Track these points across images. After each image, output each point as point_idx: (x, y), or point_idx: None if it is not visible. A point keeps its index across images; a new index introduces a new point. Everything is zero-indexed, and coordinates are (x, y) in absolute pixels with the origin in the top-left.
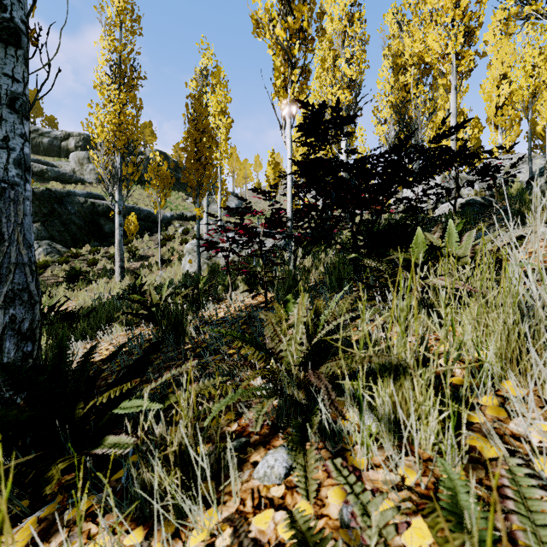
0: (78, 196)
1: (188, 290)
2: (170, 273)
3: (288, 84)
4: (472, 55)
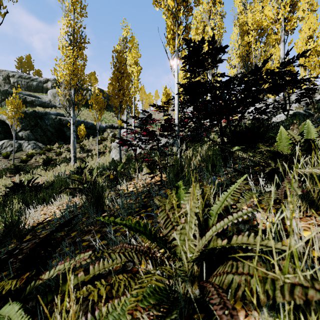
0: (51, 114)
1: (109, 172)
2: (103, 160)
3: (176, 36)
4: (295, 19)
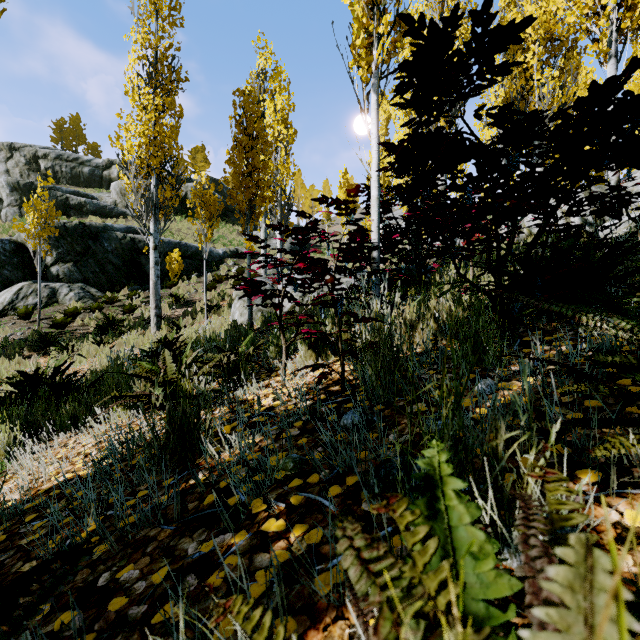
0: (116, 230)
1: (219, 357)
2: (214, 324)
3: (373, 42)
4: None
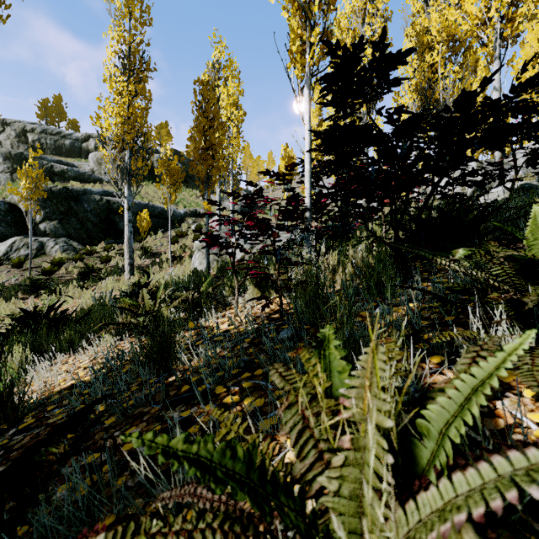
0: (94, 194)
1: (186, 294)
2: (178, 271)
3: (306, 49)
4: (520, 17)
